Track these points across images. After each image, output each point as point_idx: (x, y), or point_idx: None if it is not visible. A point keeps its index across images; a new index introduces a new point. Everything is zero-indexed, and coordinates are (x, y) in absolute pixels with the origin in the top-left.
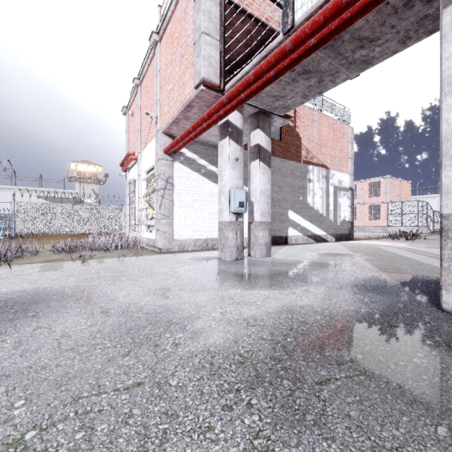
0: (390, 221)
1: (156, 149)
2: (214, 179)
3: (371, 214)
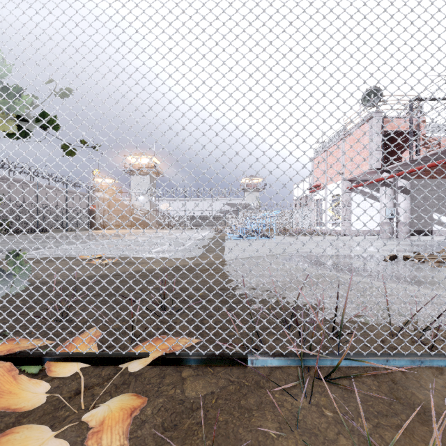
0: None
1: (342, 187)
2: (374, 198)
3: None
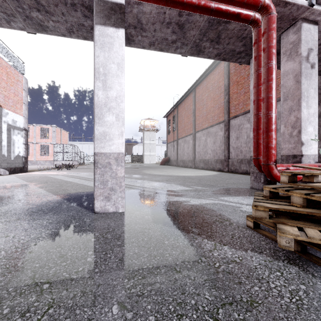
0: (56, 157)
1: None
2: None
3: (42, 151)
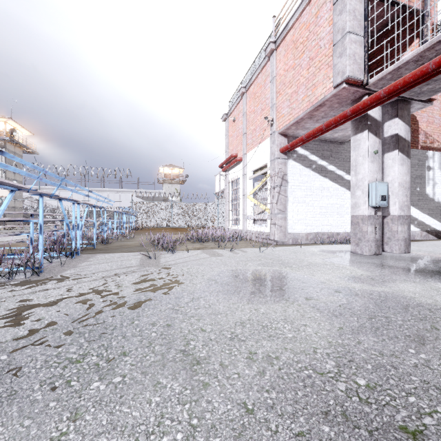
0: None
1: (271, 149)
2: (324, 174)
3: None
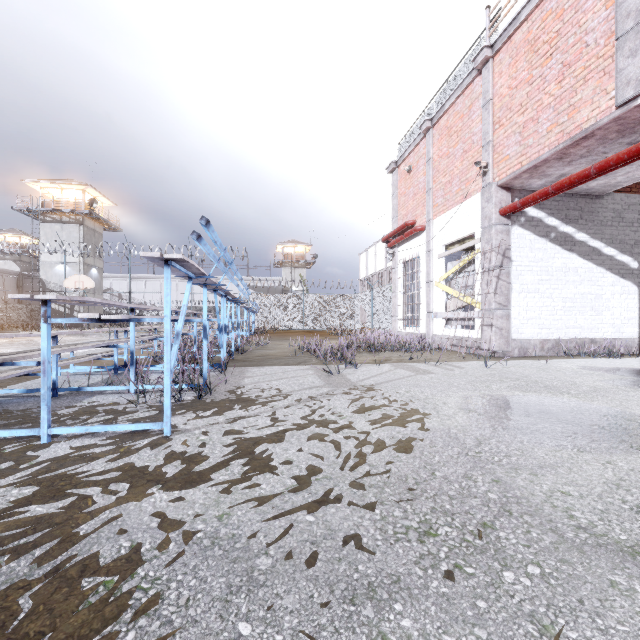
0: None
1: (484, 211)
2: (569, 246)
3: None
